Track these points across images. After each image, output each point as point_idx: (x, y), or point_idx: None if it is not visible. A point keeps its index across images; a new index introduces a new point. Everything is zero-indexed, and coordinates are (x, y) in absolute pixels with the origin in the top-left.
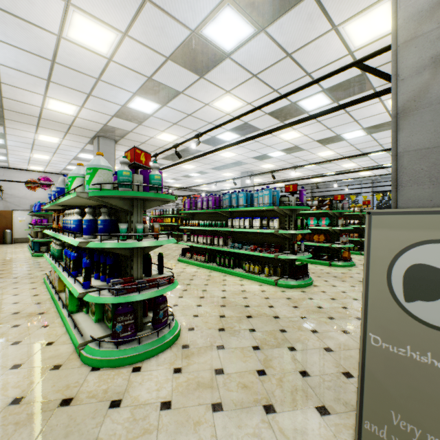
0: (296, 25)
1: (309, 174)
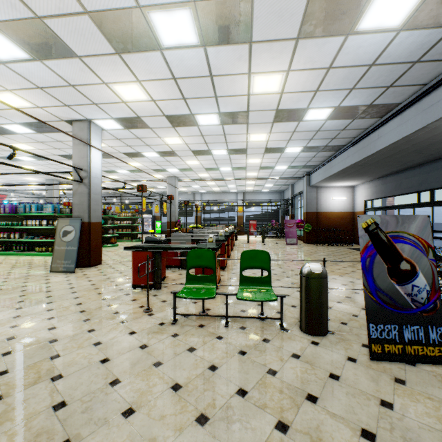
0: (59, 136)
1: (113, 186)
